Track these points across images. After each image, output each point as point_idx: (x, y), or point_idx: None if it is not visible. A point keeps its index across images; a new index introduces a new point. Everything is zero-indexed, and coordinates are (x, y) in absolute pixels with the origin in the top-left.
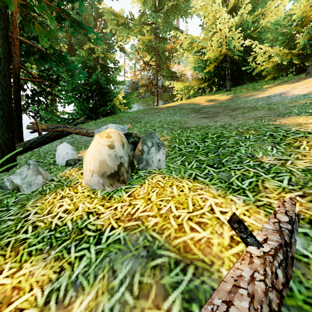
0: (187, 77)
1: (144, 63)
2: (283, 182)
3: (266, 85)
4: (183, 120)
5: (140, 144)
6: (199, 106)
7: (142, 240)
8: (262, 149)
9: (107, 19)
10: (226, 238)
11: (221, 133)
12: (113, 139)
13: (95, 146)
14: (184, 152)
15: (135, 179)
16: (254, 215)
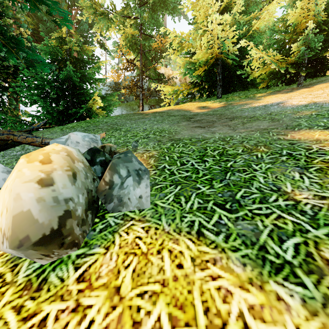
0: (175, 82)
1: (127, 61)
2: None
3: (259, 94)
4: (173, 129)
5: (108, 172)
6: (190, 113)
7: None
8: (287, 177)
9: (82, 5)
10: None
11: (224, 149)
12: (53, 166)
13: (11, 181)
14: (177, 178)
15: (98, 233)
16: None
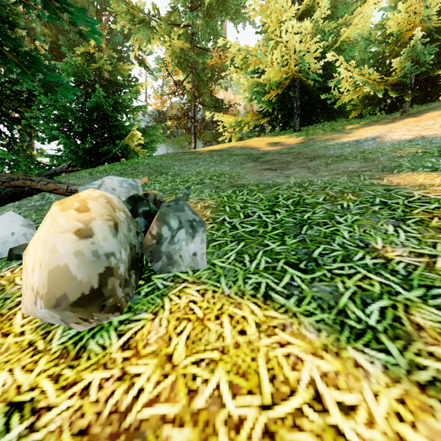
0: (238, 110)
1: (175, 83)
2: None
3: (350, 125)
4: (235, 172)
5: (155, 223)
6: (258, 151)
7: None
8: (379, 231)
9: (116, 10)
10: None
11: (300, 198)
12: (91, 215)
13: (44, 232)
14: (240, 233)
15: (143, 297)
16: (425, 421)
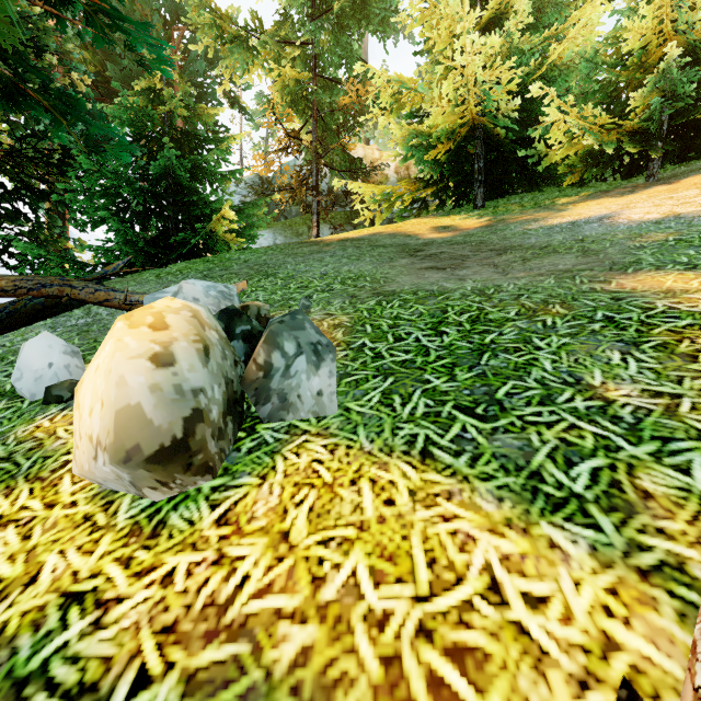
0: (386, 175)
1: (287, 134)
2: (694, 475)
3: (564, 198)
4: (381, 273)
5: (262, 347)
6: (417, 241)
7: None
8: (598, 360)
9: (195, 21)
10: None
11: (480, 311)
12: (172, 334)
13: (107, 358)
14: (387, 363)
15: (245, 454)
16: (643, 616)
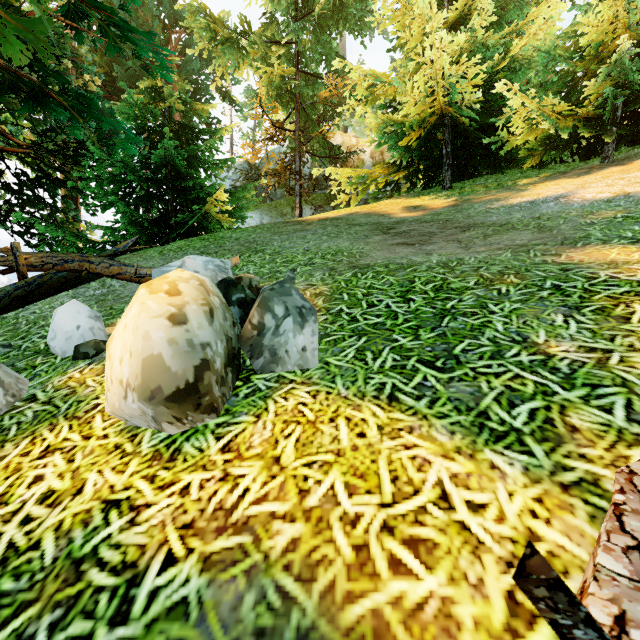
0: (362, 160)
1: (273, 125)
2: (615, 413)
3: (525, 179)
4: (357, 248)
5: (256, 310)
6: (390, 219)
7: (252, 604)
8: (543, 322)
9: (192, 26)
10: (495, 599)
11: (444, 281)
12: (184, 299)
13: (134, 318)
14: (361, 326)
15: (242, 399)
16: (561, 518)
